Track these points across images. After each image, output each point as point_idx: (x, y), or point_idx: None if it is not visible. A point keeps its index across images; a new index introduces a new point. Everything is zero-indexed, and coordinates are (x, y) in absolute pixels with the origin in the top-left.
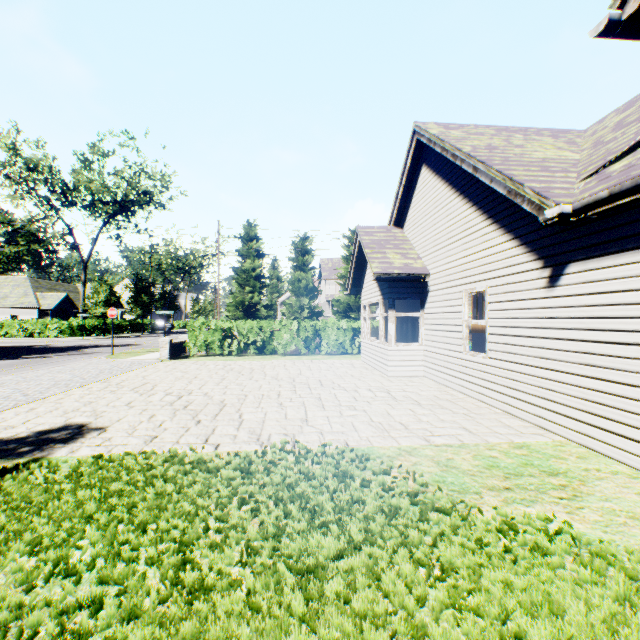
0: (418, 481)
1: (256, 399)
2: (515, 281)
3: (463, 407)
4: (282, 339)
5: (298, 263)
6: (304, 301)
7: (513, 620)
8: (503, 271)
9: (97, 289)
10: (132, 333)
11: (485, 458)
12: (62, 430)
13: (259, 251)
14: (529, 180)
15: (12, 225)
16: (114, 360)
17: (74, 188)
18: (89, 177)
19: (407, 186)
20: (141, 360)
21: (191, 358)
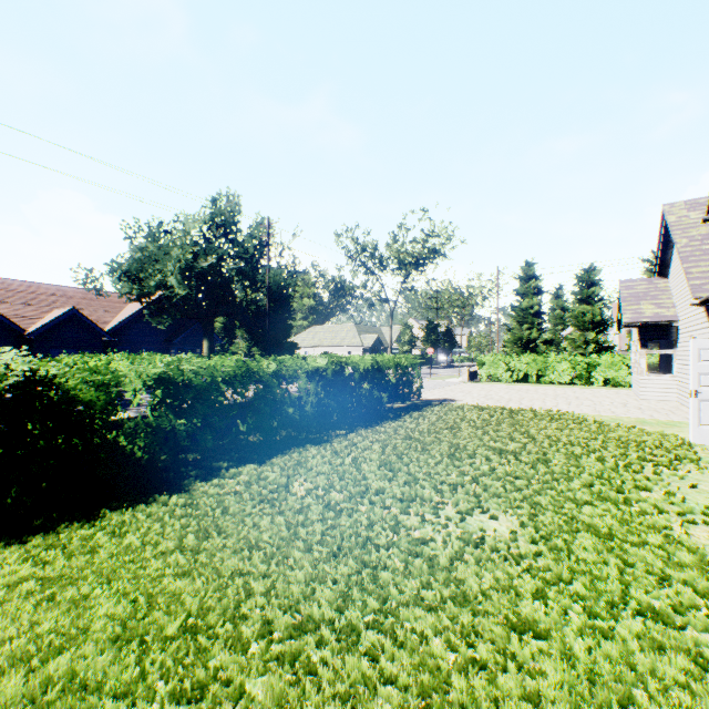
0: (593, 418)
1: (529, 399)
2: (703, 333)
3: (671, 412)
4: (554, 371)
5: (581, 296)
6: (588, 335)
7: (589, 427)
8: (700, 326)
9: (403, 332)
10: (422, 366)
11: (641, 420)
12: (446, 399)
13: (537, 288)
14: (697, 277)
15: (351, 290)
16: (434, 381)
17: (387, 258)
18: (396, 248)
19: (666, 246)
20: (450, 381)
21: (481, 382)
